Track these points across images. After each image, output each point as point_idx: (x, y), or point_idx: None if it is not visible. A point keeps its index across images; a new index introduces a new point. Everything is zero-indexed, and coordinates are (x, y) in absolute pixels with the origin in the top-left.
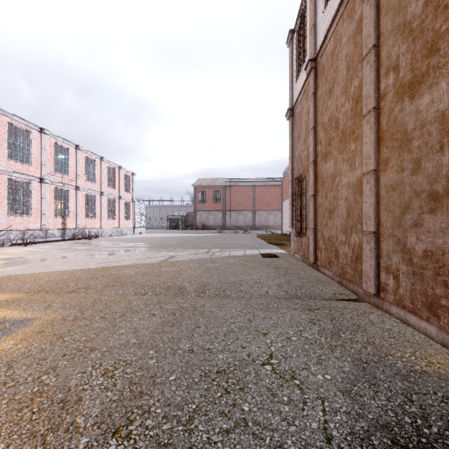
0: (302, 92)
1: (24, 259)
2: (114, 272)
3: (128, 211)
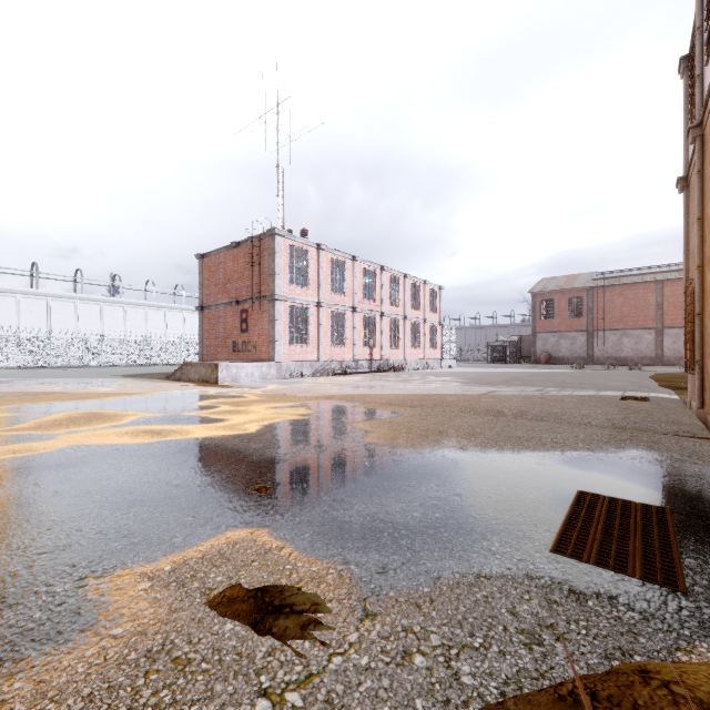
0: (693, 159)
1: (357, 385)
2: (437, 398)
3: (433, 338)
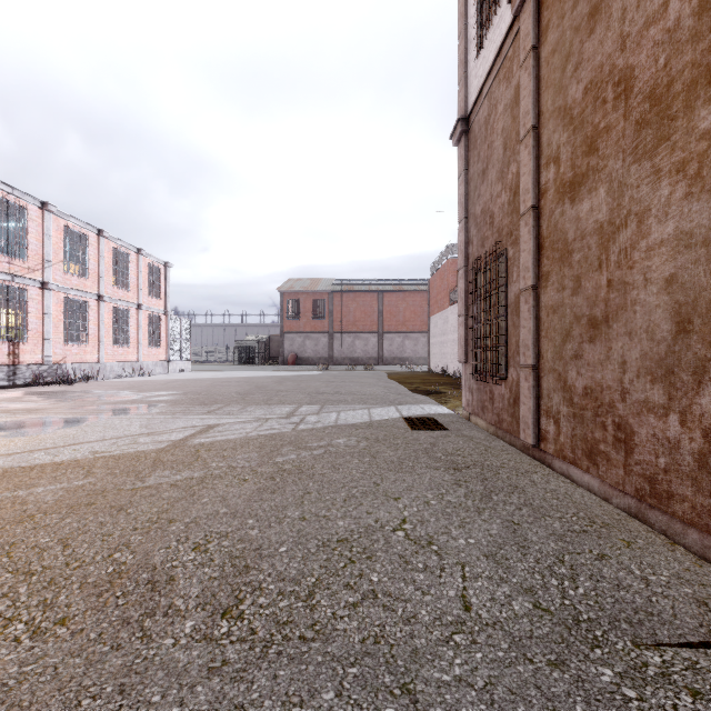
0: (495, 69)
1: None
2: None
3: (156, 332)
